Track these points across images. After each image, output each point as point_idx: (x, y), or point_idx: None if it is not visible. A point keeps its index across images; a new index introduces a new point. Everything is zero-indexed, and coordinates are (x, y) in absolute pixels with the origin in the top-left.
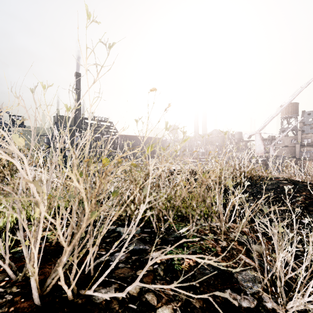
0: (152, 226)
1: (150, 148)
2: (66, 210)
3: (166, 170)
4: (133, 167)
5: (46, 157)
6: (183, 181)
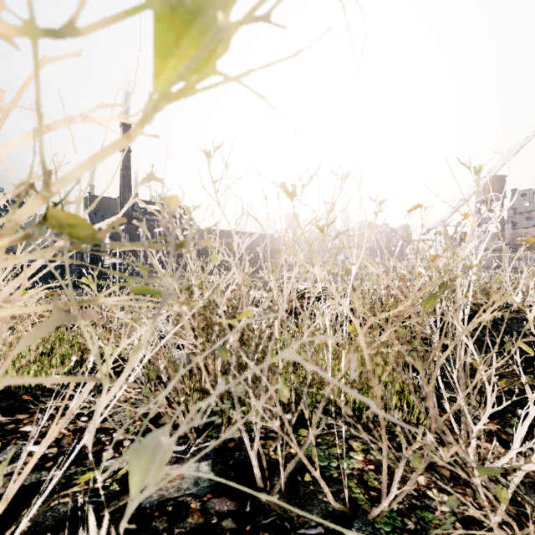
0: (248, 454)
1: (195, 53)
2: (26, 392)
3: (290, 288)
4: (195, 279)
5: (65, 267)
6: (332, 317)
